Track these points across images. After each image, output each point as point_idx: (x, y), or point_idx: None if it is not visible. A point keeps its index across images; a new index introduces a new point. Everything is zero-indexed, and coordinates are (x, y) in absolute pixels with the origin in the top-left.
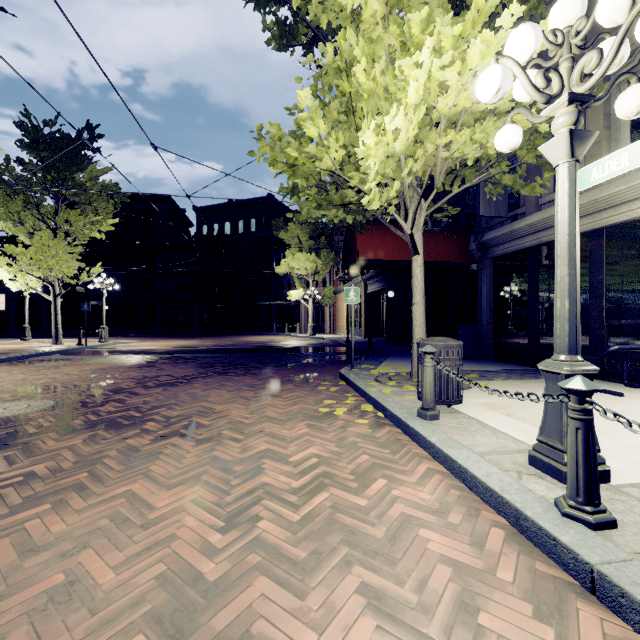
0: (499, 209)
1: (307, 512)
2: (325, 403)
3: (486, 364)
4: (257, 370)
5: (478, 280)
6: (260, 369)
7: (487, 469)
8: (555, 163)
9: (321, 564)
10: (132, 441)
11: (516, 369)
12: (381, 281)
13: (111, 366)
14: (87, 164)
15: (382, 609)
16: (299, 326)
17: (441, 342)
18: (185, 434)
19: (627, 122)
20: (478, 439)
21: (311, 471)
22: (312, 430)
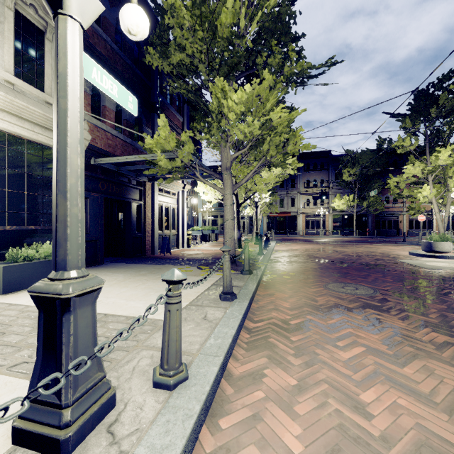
0: None
1: None
2: None
3: None
4: None
5: None
6: None
7: None
8: (76, 14)
9: (414, 449)
10: None
11: None
12: None
13: None
14: None
15: (354, 403)
16: None
17: None
18: None
19: None
20: None
21: None
22: None
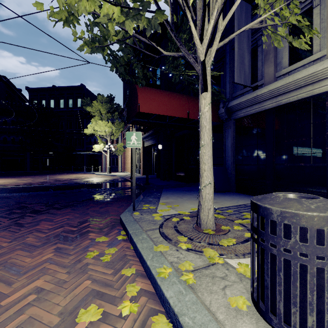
0: (246, 80)
1: None
2: (78, 326)
3: (236, 196)
4: (32, 216)
5: (224, 135)
6: (37, 214)
7: None
8: None
9: None
10: None
11: None
12: (153, 139)
13: None
14: None
15: None
16: (101, 167)
17: None
18: None
19: None
20: None
21: None
22: None
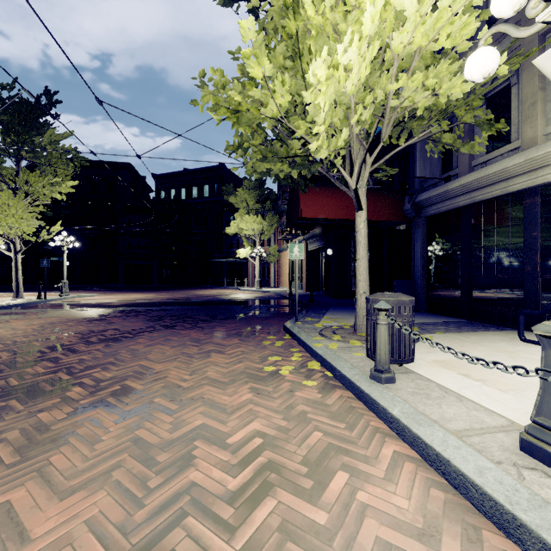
0: (434, 171)
1: (245, 541)
2: (270, 360)
3: (421, 316)
4: (205, 323)
5: (412, 238)
6: (208, 322)
7: (475, 461)
8: None
9: None
10: (45, 415)
11: (451, 321)
12: (320, 240)
13: (62, 320)
14: (47, 129)
15: None
16: (247, 281)
17: (393, 297)
18: (111, 404)
19: None
20: (446, 410)
21: (253, 460)
22: (256, 396)
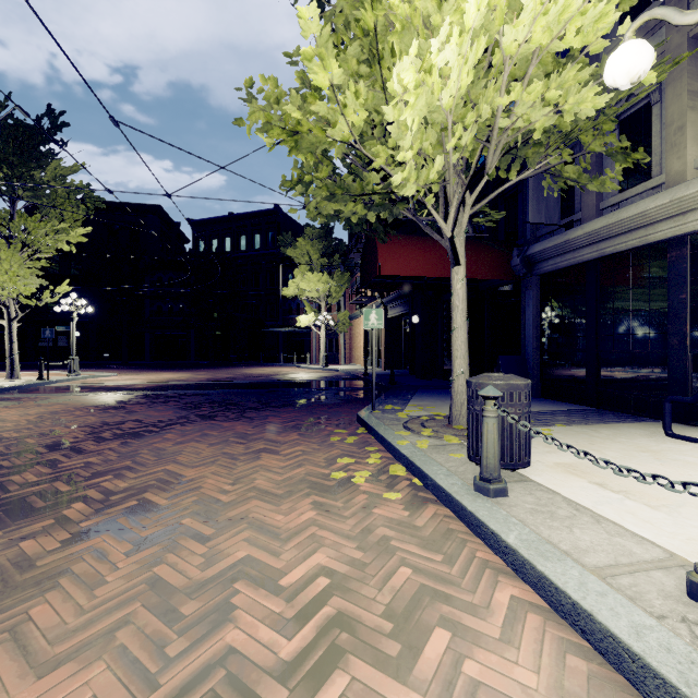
0: (550, 215)
1: None
2: (340, 463)
3: (534, 403)
4: (254, 412)
5: (522, 302)
6: (258, 411)
7: (629, 616)
8: None
9: None
10: (30, 544)
11: (573, 409)
12: (404, 304)
13: (67, 408)
14: (51, 161)
15: None
16: (310, 356)
17: (503, 381)
18: (123, 526)
19: None
20: (579, 536)
21: (316, 611)
22: (321, 514)
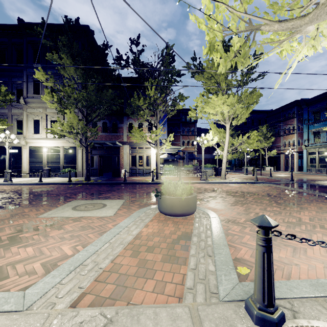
0: None
1: None
2: None
3: None
4: None
5: None
6: None
7: None
8: (7, 148)
9: None
10: None
11: None
12: None
13: None
14: None
15: None
16: None
17: None
18: None
19: (16, 127)
20: None
21: None
22: None
